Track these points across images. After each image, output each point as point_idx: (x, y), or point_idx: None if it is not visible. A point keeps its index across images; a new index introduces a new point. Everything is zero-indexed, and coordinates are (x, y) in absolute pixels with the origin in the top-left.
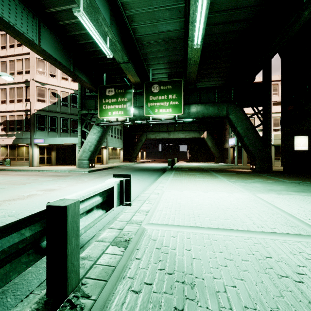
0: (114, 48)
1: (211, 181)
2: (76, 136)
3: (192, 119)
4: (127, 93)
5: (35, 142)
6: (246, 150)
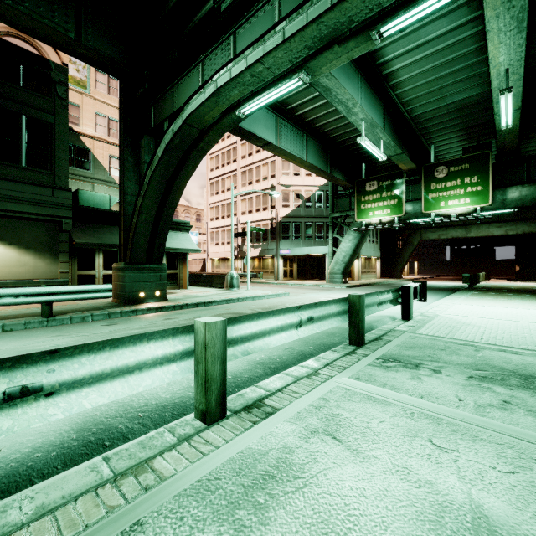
0: (386, 146)
1: (531, 302)
2: (320, 243)
3: (510, 209)
4: (395, 185)
5: (281, 253)
6: None
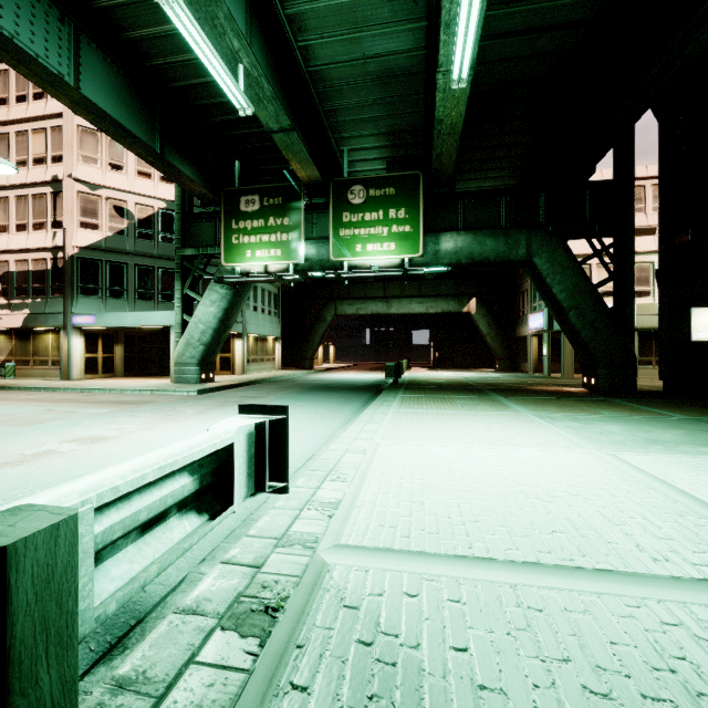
0: (257, 94)
1: (495, 417)
2: (170, 308)
3: (443, 267)
4: (290, 206)
5: (75, 323)
6: (573, 341)
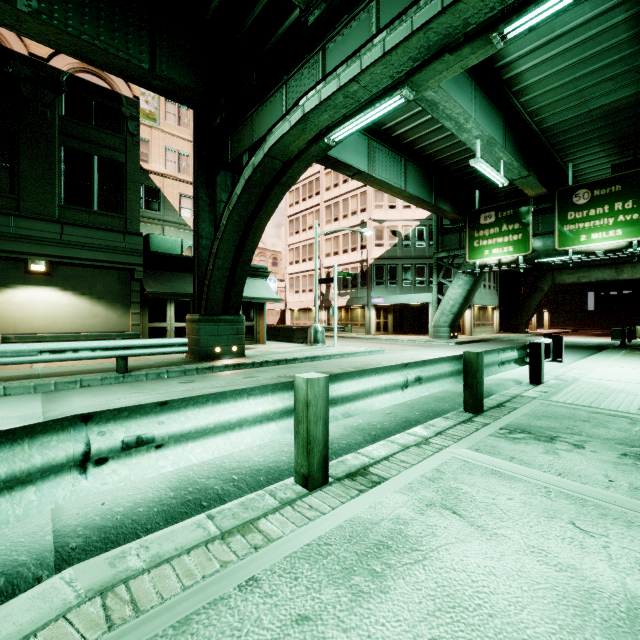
0: (507, 168)
1: None
2: (422, 290)
3: None
4: (519, 215)
5: (373, 302)
6: None
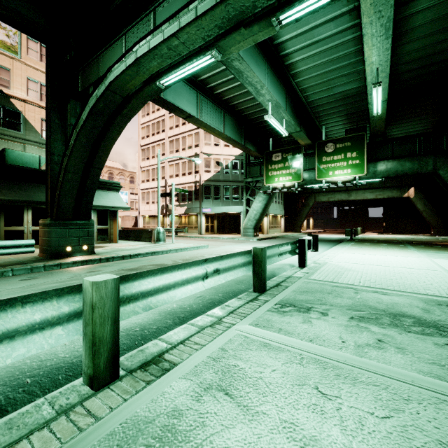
0: (288, 124)
1: (394, 250)
2: (236, 203)
3: (379, 179)
4: (296, 156)
5: (203, 211)
6: None
